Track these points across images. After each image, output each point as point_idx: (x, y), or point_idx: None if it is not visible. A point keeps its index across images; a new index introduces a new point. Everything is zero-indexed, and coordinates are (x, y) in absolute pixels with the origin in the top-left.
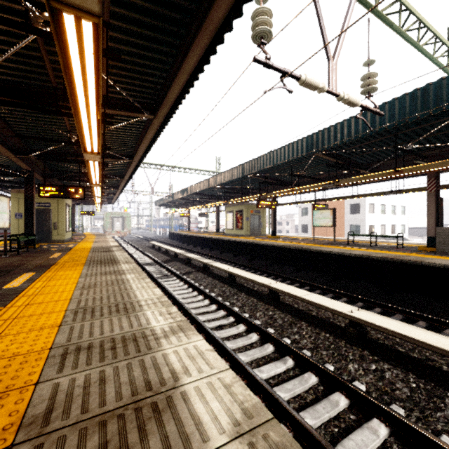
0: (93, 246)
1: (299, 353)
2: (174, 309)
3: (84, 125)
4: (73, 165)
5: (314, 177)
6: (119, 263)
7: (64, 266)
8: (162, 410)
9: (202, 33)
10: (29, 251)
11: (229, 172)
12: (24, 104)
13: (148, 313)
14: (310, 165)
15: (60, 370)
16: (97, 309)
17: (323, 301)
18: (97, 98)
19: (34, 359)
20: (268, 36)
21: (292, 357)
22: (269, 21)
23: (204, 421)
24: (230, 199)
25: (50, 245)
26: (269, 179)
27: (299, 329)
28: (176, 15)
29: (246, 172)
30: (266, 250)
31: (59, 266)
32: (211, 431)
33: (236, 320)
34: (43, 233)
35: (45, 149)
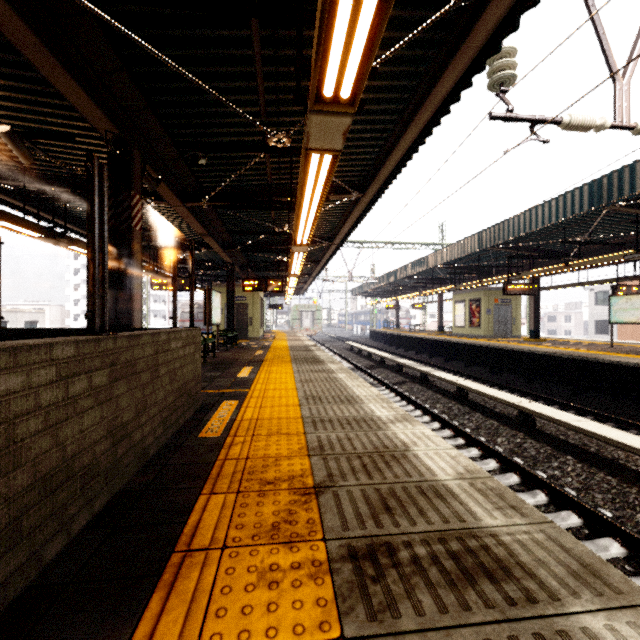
0: (289, 345)
1: (556, 488)
2: (395, 406)
3: (302, 222)
4: (268, 253)
5: (612, 241)
6: (325, 363)
7: (274, 362)
8: (399, 459)
9: (424, 109)
10: (233, 347)
11: (457, 246)
12: (244, 205)
13: (370, 405)
14: (601, 224)
15: (316, 430)
16: (322, 398)
17: (605, 431)
18: (319, 199)
19: (294, 422)
20: (510, 80)
21: (545, 492)
22: (511, 62)
23: (433, 468)
24: (460, 283)
25: (247, 342)
26: (524, 250)
27: (562, 464)
28: (394, 95)
29: (485, 244)
30: (519, 358)
31: (269, 362)
32: (439, 473)
33: (467, 444)
34: (240, 330)
35: (247, 240)
